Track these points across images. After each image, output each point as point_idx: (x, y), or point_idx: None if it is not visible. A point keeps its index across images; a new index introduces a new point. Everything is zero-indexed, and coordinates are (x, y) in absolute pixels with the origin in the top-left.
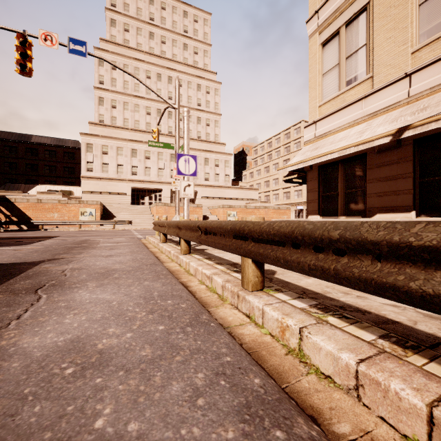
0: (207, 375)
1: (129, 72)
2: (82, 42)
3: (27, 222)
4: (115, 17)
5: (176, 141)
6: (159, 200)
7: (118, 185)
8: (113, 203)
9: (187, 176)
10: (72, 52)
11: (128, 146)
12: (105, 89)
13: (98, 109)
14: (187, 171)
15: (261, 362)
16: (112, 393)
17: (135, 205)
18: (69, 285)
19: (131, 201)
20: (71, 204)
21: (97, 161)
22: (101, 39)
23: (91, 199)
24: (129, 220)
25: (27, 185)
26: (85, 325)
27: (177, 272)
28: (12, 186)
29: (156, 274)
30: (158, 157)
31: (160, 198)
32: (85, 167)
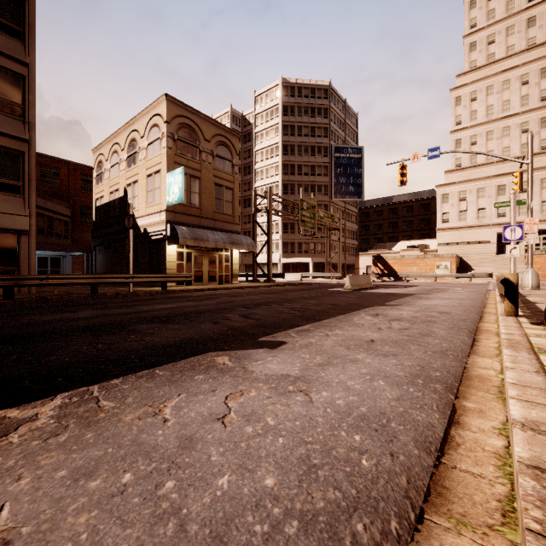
0: (462, 308)
1: (474, 152)
2: (436, 148)
3: (394, 275)
4: (475, 38)
5: (528, 196)
6: (543, 245)
7: (478, 233)
8: (472, 254)
9: (513, 241)
10: (429, 159)
11: (492, 184)
12: (463, 129)
13: (455, 154)
14: (512, 237)
15: (482, 312)
16: (441, 307)
17: (501, 255)
18: (431, 299)
19: (497, 249)
20: (427, 258)
21: (453, 210)
22: (458, 76)
23: (447, 251)
24: (489, 273)
25: (391, 243)
26: (436, 303)
27: (488, 303)
28: (381, 245)
29: (471, 301)
30: (540, 186)
31: (544, 242)
32: (440, 219)
